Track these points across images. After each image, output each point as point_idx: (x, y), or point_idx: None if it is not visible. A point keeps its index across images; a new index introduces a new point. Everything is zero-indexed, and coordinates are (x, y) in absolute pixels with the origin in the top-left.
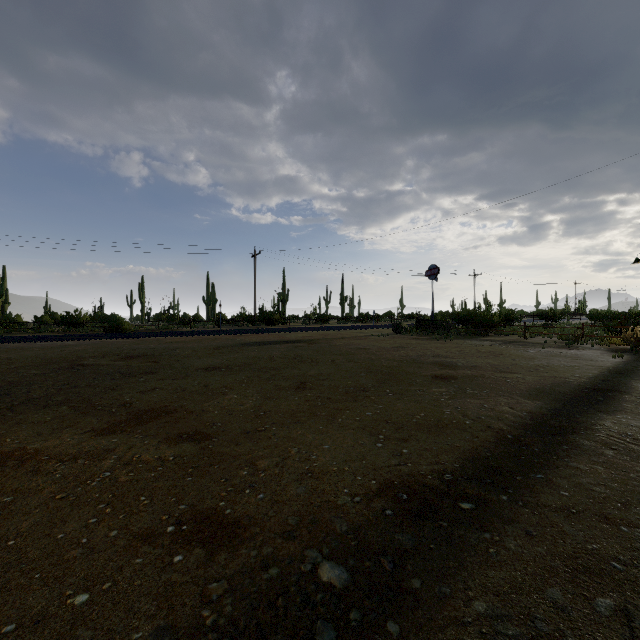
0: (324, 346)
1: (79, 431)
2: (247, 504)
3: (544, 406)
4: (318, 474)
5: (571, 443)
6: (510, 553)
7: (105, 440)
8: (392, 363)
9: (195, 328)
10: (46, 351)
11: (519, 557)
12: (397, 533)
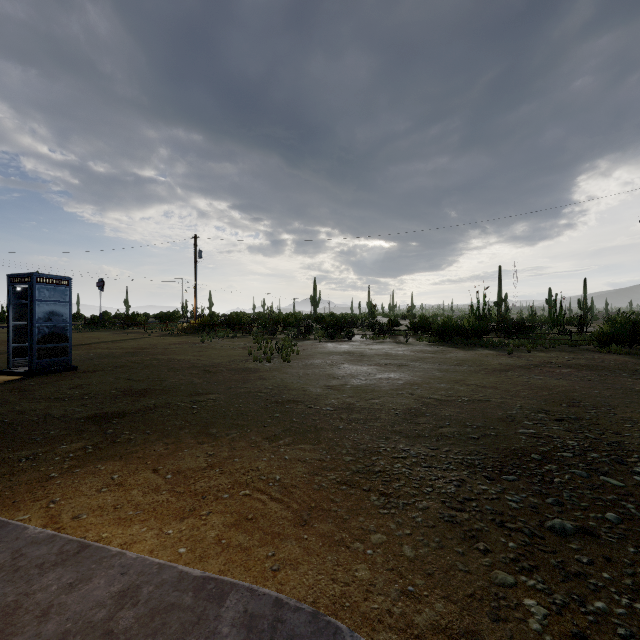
0: None
1: None
2: None
3: None
4: None
5: None
6: None
7: None
8: None
9: None
10: None
11: None
12: None
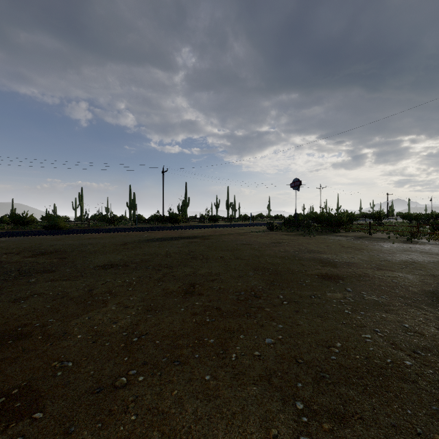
0: (214, 242)
1: None
2: None
3: None
4: None
5: None
6: None
7: None
8: (276, 260)
9: (117, 226)
10: None
11: None
12: None
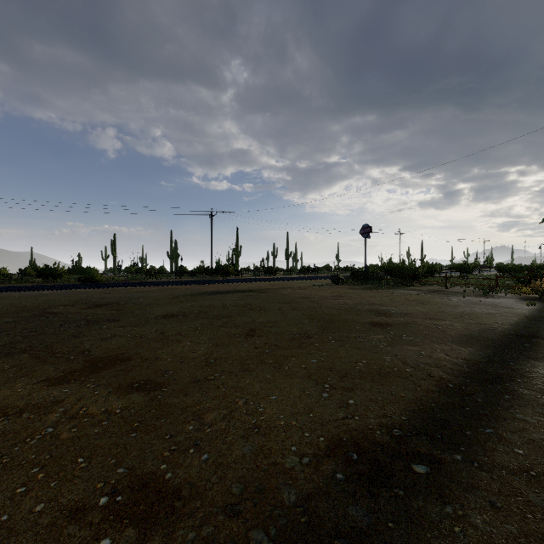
0: (271, 295)
1: (33, 380)
2: (190, 467)
3: (477, 353)
4: (265, 429)
5: (511, 392)
6: (478, 533)
7: (56, 390)
8: (333, 311)
9: (159, 279)
10: (21, 300)
11: (489, 539)
12: (350, 505)
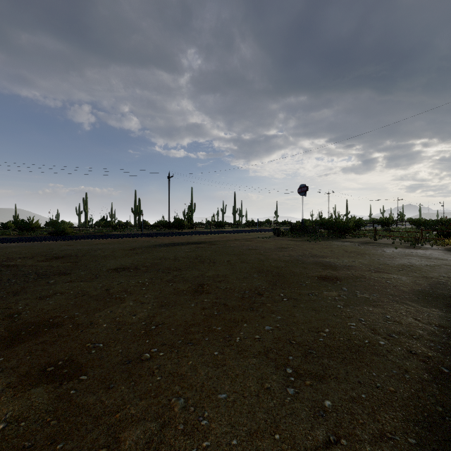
0: (221, 247)
1: None
2: None
3: (448, 316)
4: None
5: None
6: None
7: None
8: (279, 263)
9: (123, 232)
10: None
11: None
12: None
